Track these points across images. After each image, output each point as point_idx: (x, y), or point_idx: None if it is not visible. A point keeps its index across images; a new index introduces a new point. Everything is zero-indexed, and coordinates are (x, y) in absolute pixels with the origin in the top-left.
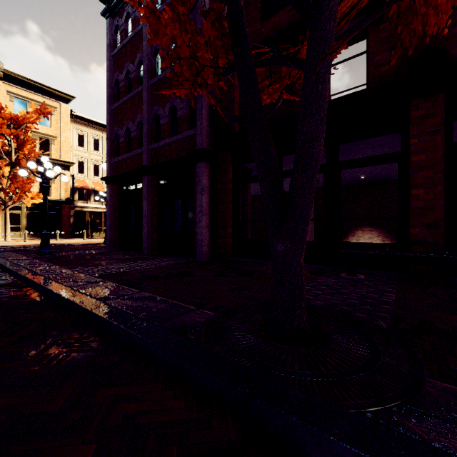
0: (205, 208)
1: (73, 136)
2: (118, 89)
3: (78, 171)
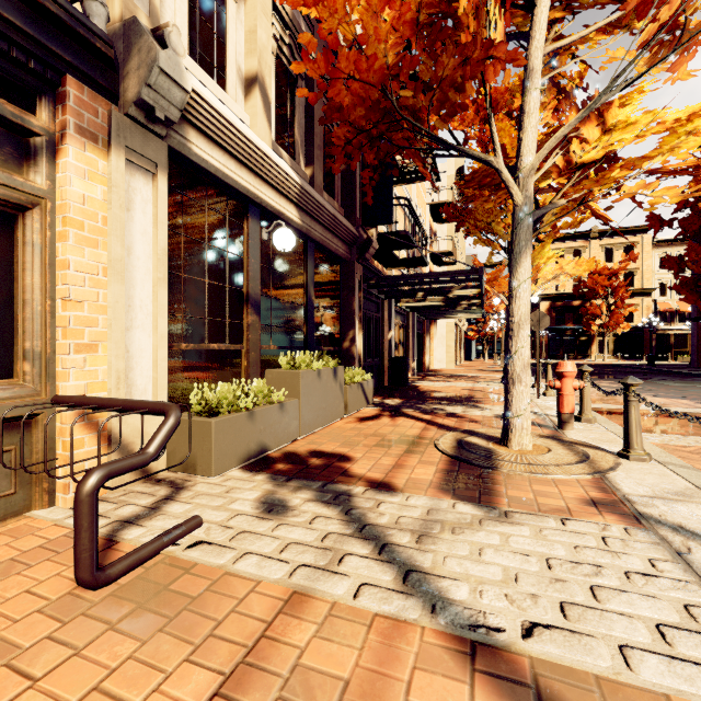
0: None
1: (654, 262)
2: None
3: (659, 295)
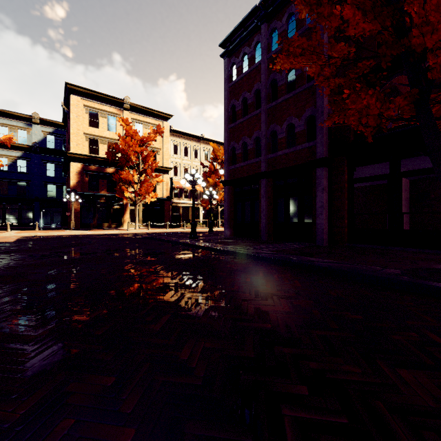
0: (325, 203)
1: (171, 147)
2: (233, 112)
3: (174, 174)
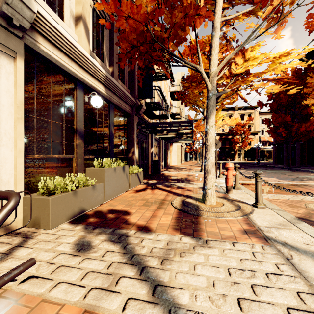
0: (298, 153)
1: (259, 121)
2: None
3: (261, 134)
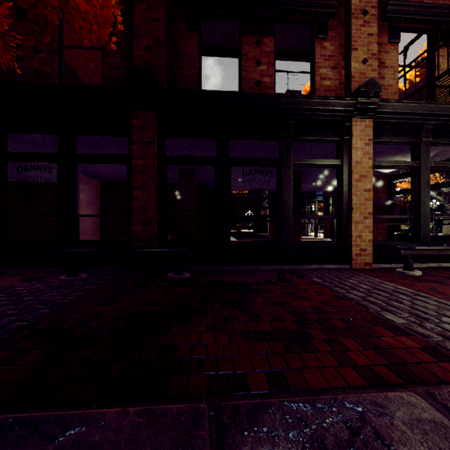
0: None
1: None
2: None
3: None
